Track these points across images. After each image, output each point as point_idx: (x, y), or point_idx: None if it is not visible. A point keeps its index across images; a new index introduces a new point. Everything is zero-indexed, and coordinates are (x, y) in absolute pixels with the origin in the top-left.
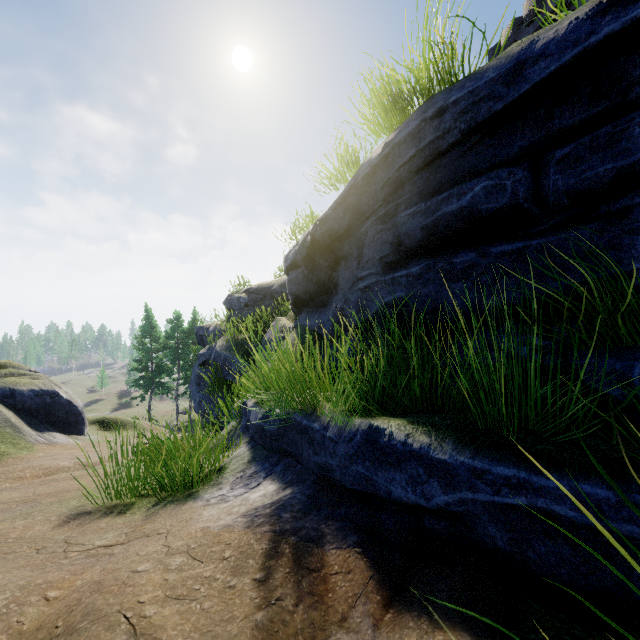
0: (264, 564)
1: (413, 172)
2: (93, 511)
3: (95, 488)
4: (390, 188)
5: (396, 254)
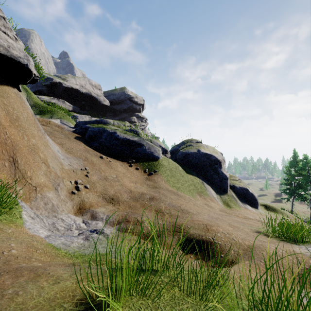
0: None
1: None
2: (260, 232)
3: (261, 227)
4: None
5: None
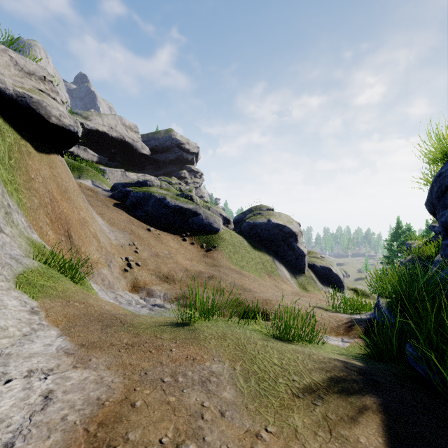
0: (342, 323)
1: (440, 196)
2: (320, 308)
3: (326, 305)
4: (437, 200)
5: (443, 231)
